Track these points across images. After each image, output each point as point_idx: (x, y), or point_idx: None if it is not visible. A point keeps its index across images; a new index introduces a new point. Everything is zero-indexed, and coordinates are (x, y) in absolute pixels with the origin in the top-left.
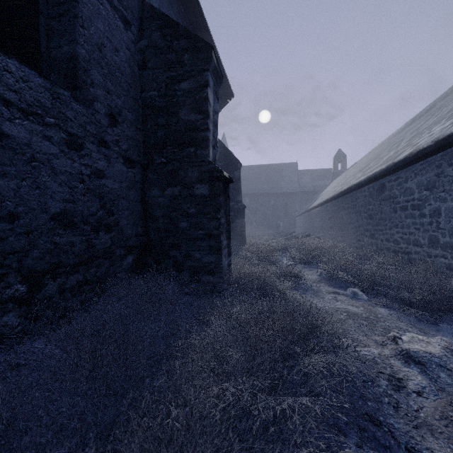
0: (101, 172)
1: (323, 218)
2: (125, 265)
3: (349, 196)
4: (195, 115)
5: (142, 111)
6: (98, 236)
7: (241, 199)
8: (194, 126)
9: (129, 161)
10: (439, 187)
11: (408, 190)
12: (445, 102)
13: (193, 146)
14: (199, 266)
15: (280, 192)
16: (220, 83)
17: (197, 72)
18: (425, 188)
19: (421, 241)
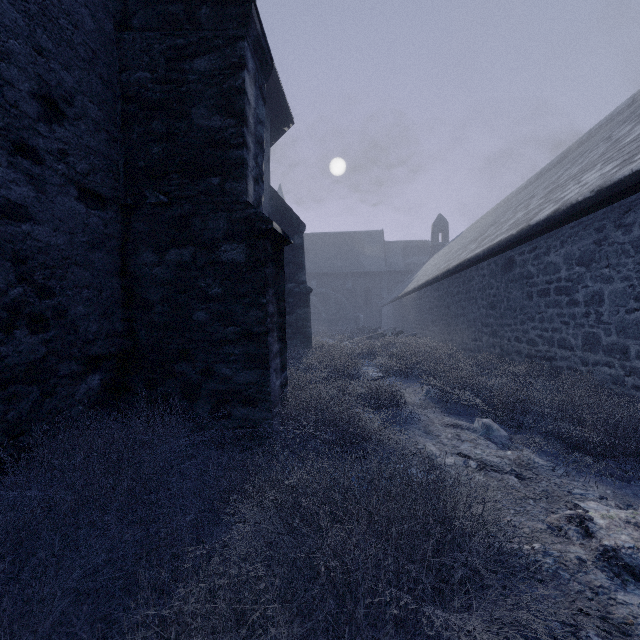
0: (20, 208)
1: (421, 308)
2: (83, 392)
3: (459, 276)
4: (220, 119)
5: (122, 107)
6: (11, 339)
7: (304, 279)
8: (219, 138)
9: (92, 194)
10: (600, 261)
11: (551, 266)
12: (588, 148)
13: (218, 175)
14: (228, 390)
15: (360, 271)
16: (268, 73)
17: (224, 41)
18: (577, 263)
19: (571, 340)
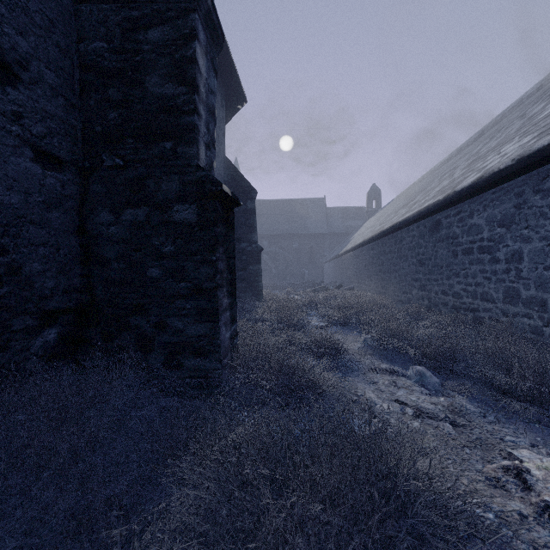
0: None
1: (358, 265)
2: (38, 345)
3: (392, 237)
4: (173, 87)
5: (80, 75)
6: None
7: (256, 239)
8: (171, 105)
9: (48, 156)
10: (520, 223)
11: (474, 228)
12: (503, 125)
13: (170, 140)
14: (180, 342)
15: (305, 233)
16: (219, 47)
17: (176, 13)
18: (498, 224)
19: (493, 294)
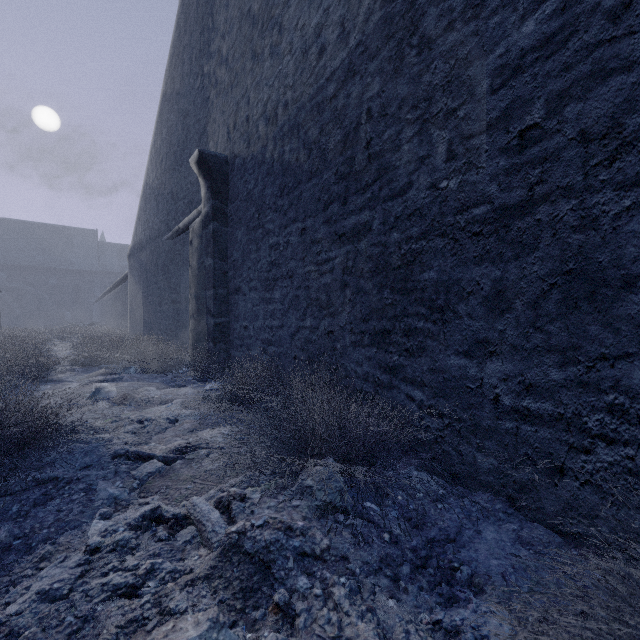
0: None
1: (109, 306)
2: None
3: (118, 289)
4: None
5: None
6: None
7: None
8: None
9: None
10: None
11: None
12: None
13: None
14: None
15: (68, 268)
16: None
17: None
18: None
19: None
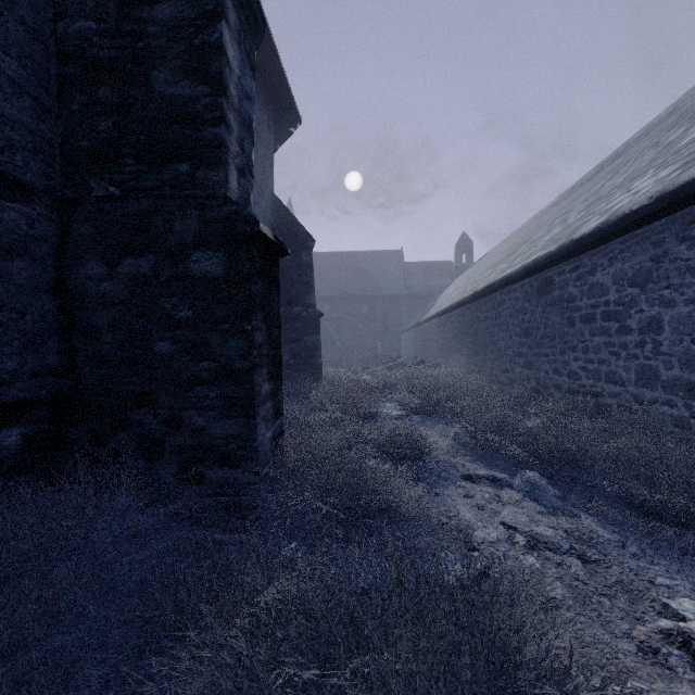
0: None
1: (445, 335)
2: None
3: (488, 299)
4: (190, 85)
5: (58, 67)
6: None
7: (313, 302)
8: (188, 111)
9: (7, 181)
10: (658, 281)
11: (597, 288)
12: (630, 157)
13: (187, 160)
14: (201, 446)
15: (378, 294)
16: (258, 36)
17: None
18: (629, 283)
19: (622, 374)
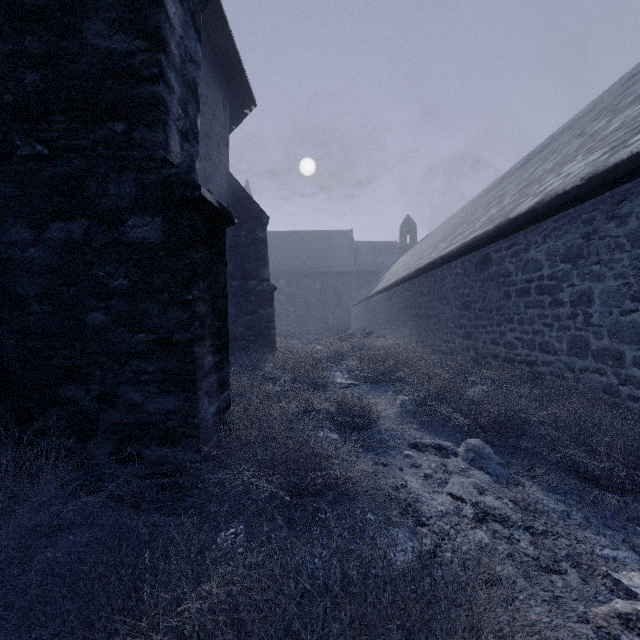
0: None
1: (391, 308)
2: None
3: (430, 275)
4: (125, 39)
5: None
6: None
7: (267, 276)
8: (124, 66)
9: None
10: (589, 257)
11: (532, 263)
12: (557, 146)
13: (122, 119)
14: (138, 423)
15: (329, 271)
16: None
17: None
18: (562, 259)
19: (555, 344)
